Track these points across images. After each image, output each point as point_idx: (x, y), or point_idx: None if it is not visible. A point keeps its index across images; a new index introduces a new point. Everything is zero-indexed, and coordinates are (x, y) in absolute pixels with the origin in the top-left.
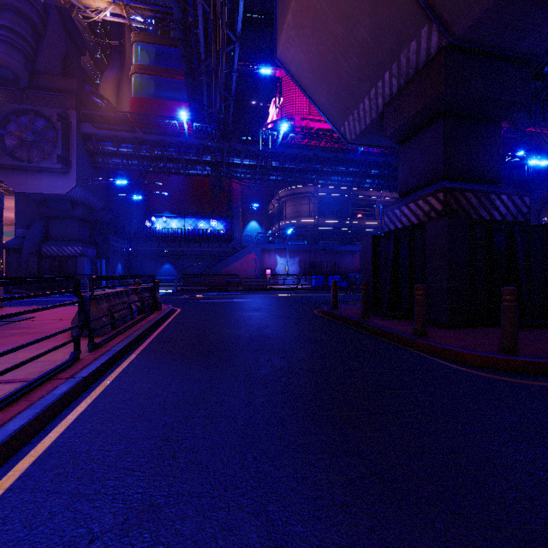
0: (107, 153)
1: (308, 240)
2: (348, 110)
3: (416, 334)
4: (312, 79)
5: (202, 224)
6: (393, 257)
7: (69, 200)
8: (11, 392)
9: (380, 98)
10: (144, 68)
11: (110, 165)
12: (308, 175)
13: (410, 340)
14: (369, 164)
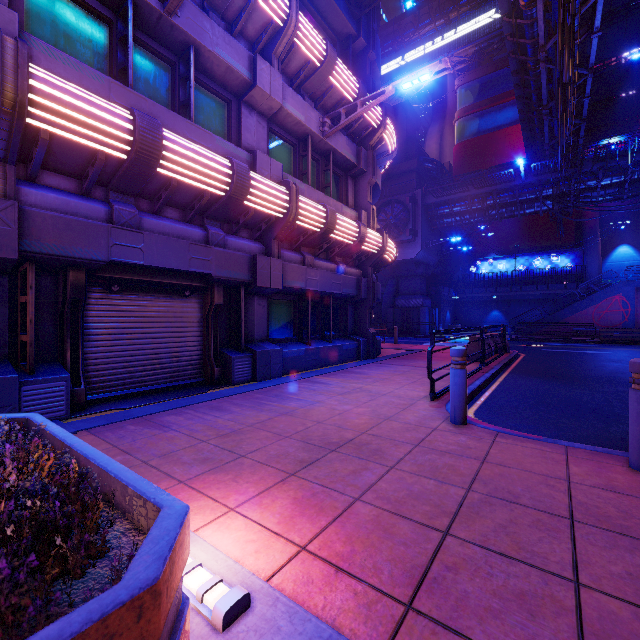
0: (442, 215)
1: None
2: None
3: None
4: None
5: (538, 262)
6: None
7: (414, 262)
8: (471, 371)
9: None
10: (467, 109)
11: (445, 225)
12: None
13: None
14: None
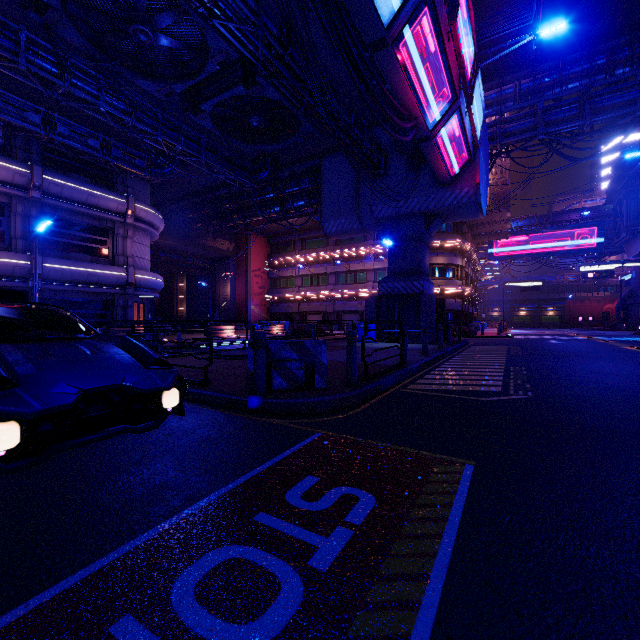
0: None
1: None
2: None
3: None
4: None
5: None
6: None
7: None
8: None
9: None
10: None
11: None
12: None
13: None
14: None
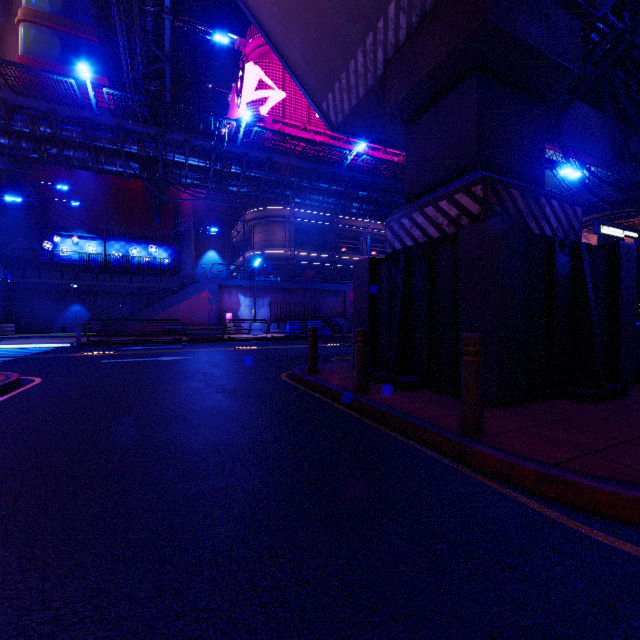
0: None
1: (282, 276)
2: (332, 72)
3: (465, 430)
4: (279, 15)
5: (136, 251)
6: (403, 289)
7: None
8: None
9: (380, 50)
10: (41, 15)
11: None
12: (281, 189)
13: (460, 446)
14: (356, 184)
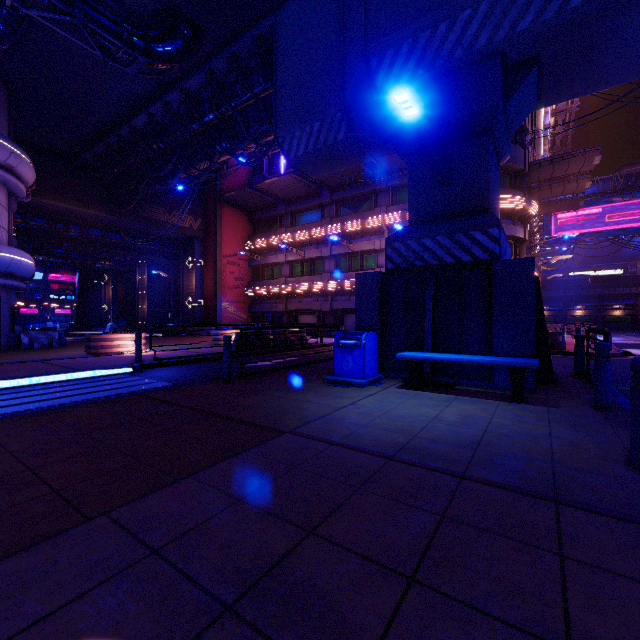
0: None
1: None
2: None
3: None
4: None
5: None
6: None
7: None
8: None
9: None
10: None
11: None
12: None
13: None
14: None
